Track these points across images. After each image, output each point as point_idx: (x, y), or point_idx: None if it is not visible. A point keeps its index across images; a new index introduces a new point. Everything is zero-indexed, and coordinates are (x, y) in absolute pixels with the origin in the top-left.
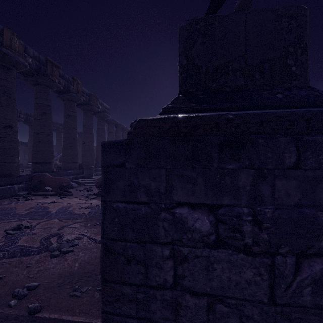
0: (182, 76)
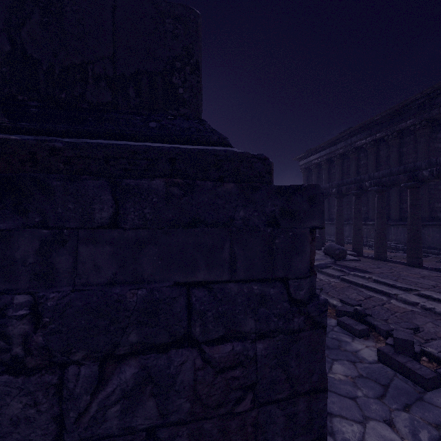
0: (4, 71)
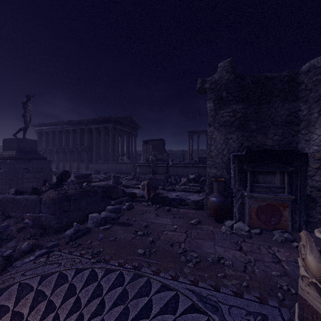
0: (17, 148)
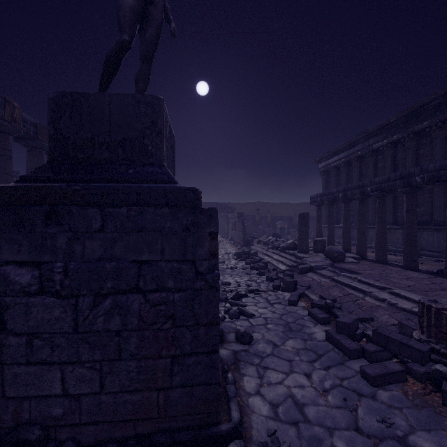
0: (51, 145)
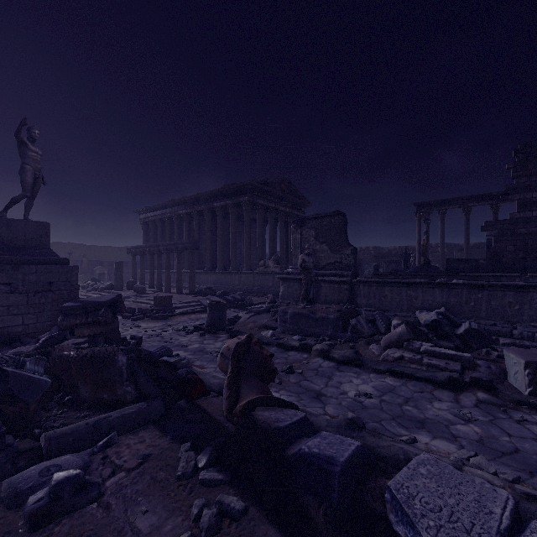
0: None
